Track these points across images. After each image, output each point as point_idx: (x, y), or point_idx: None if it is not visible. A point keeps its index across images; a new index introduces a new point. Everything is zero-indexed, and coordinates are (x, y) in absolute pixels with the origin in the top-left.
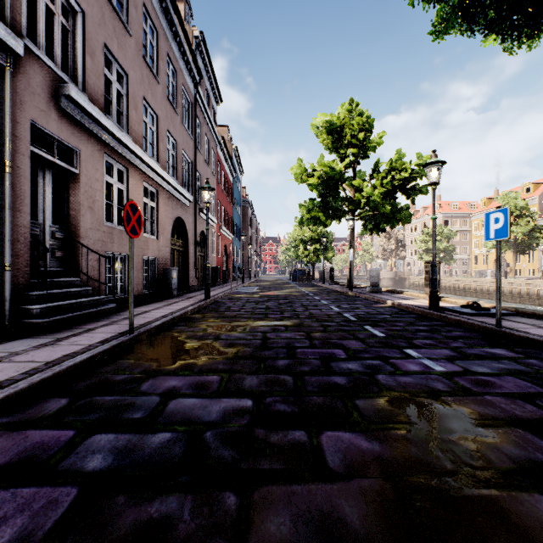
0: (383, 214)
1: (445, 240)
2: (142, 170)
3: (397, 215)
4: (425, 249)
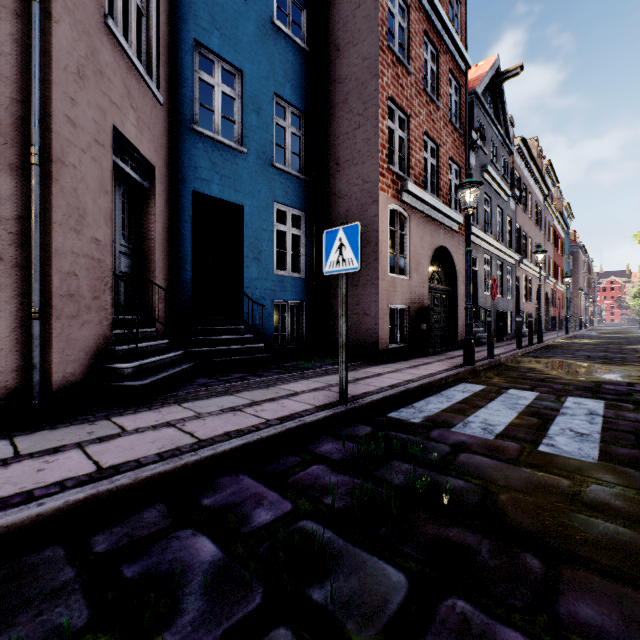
0: None
1: None
2: (529, 272)
3: None
4: None
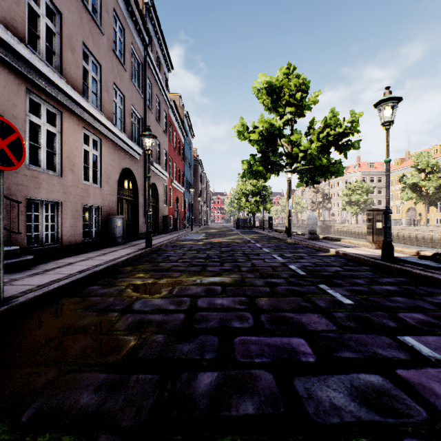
0: (317, 167)
1: (365, 194)
2: (81, 116)
3: (331, 168)
4: (348, 201)
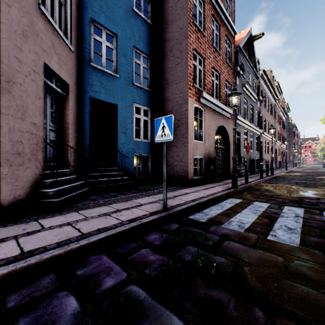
0: None
1: None
2: (267, 139)
3: None
4: None
